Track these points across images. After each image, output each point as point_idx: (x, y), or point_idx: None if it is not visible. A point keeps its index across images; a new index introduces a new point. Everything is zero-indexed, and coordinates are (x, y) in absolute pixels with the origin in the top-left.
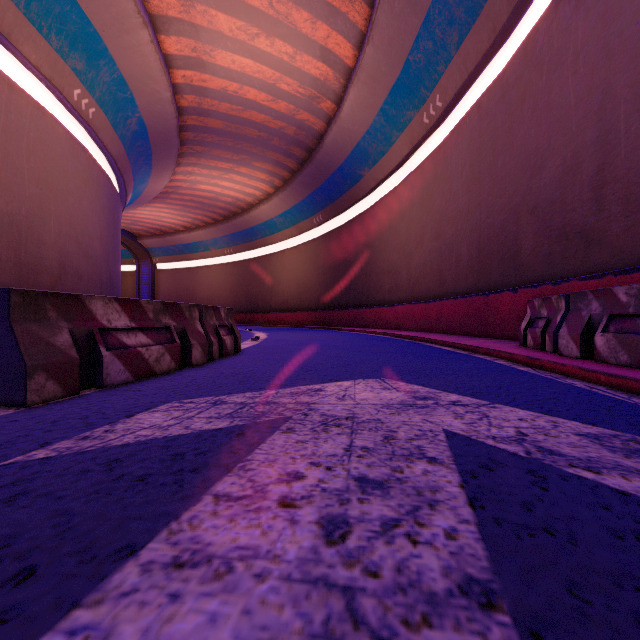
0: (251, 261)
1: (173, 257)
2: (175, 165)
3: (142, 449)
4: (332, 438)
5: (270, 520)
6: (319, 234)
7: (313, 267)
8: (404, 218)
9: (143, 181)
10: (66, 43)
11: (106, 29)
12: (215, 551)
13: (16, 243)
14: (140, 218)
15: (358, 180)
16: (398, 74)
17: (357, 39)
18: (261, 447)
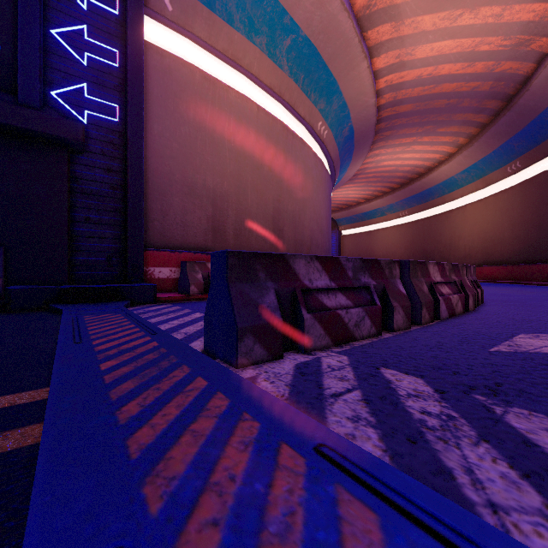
0: (426, 220)
1: (354, 224)
2: (368, 152)
3: None
4: None
5: None
6: (514, 182)
7: (505, 218)
8: None
9: (343, 171)
10: (317, 95)
11: (340, 74)
12: None
13: (294, 228)
14: (333, 198)
15: None
16: None
17: None
18: None
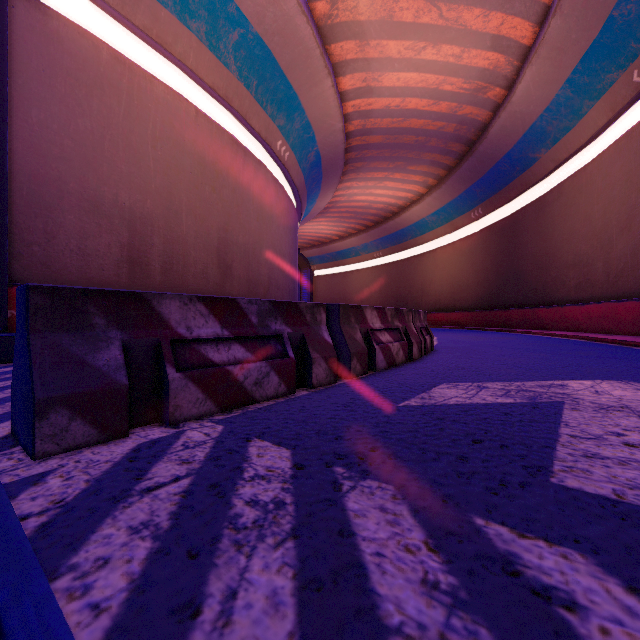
0: (400, 262)
1: (328, 264)
2: (338, 183)
3: (473, 408)
4: (623, 418)
5: (628, 450)
6: (477, 229)
7: (470, 264)
8: (599, 200)
9: (312, 202)
10: (275, 108)
11: (301, 88)
12: (606, 456)
13: (247, 265)
14: (303, 233)
15: (530, 164)
16: (595, 36)
17: (538, 14)
18: (564, 416)
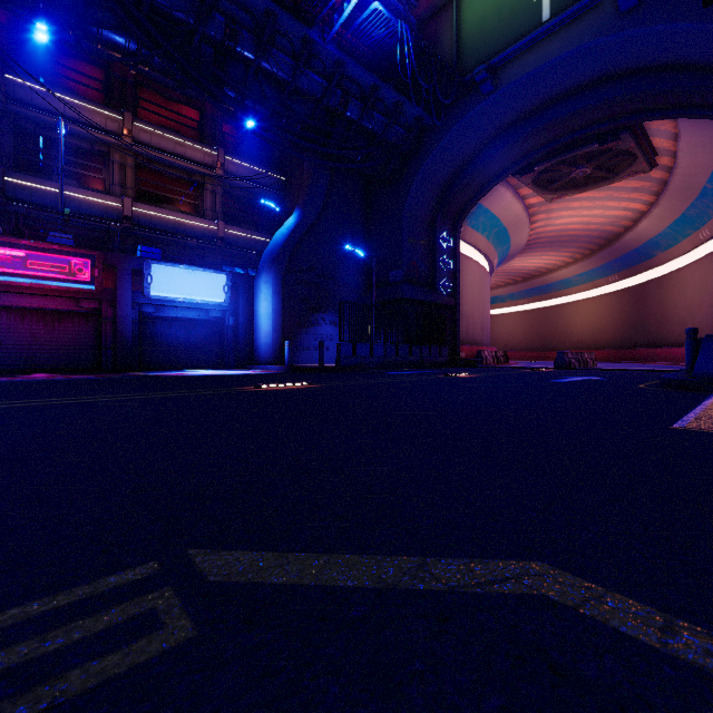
0: (544, 309)
1: None
2: (508, 262)
3: None
4: None
5: None
6: (614, 289)
7: (608, 315)
8: (689, 289)
9: None
10: (499, 247)
11: (513, 236)
12: None
13: (486, 328)
14: None
15: (652, 257)
16: (678, 216)
17: (648, 204)
18: None
